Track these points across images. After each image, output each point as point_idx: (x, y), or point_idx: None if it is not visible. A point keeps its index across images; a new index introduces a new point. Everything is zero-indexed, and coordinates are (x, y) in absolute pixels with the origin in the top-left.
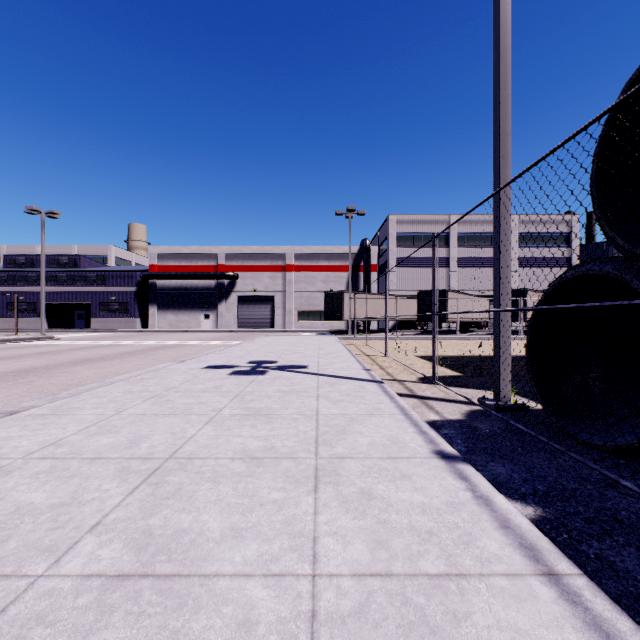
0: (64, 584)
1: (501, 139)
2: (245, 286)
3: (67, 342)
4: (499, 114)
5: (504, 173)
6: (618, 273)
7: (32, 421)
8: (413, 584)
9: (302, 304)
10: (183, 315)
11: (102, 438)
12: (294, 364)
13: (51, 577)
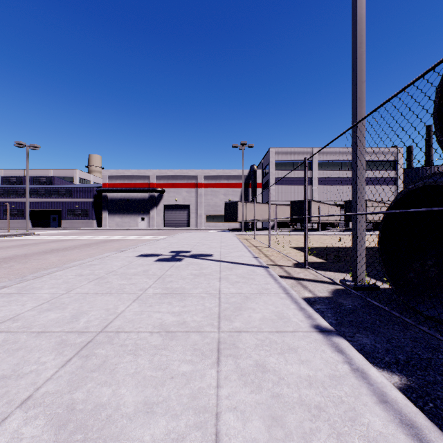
0: None
1: (358, 85)
2: (169, 198)
3: (43, 237)
4: (356, 66)
5: (360, 111)
6: None
7: (0, 299)
8: None
9: (209, 210)
10: (126, 218)
11: (51, 314)
12: (203, 253)
13: None
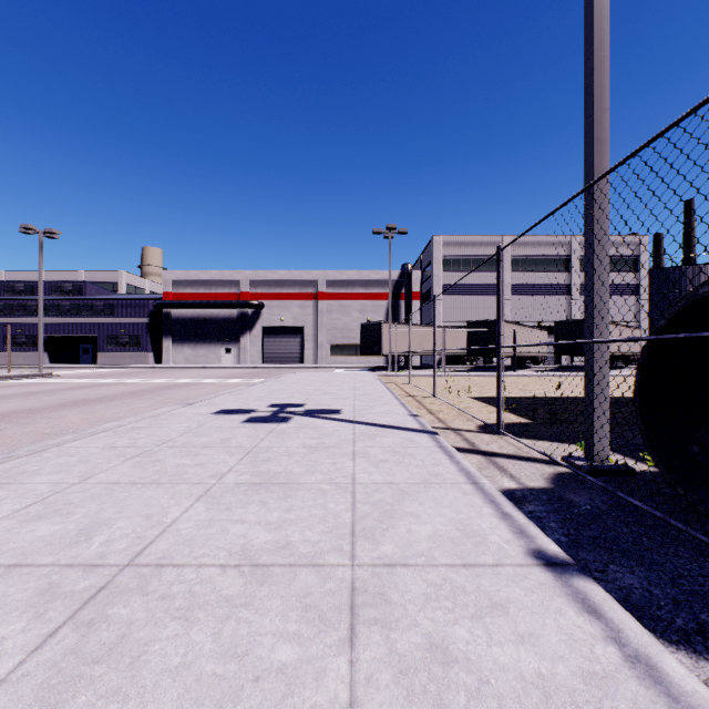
0: None
1: (595, 116)
2: (271, 316)
3: (65, 380)
4: (593, 83)
5: (599, 161)
6: None
7: None
8: None
9: (335, 336)
10: (201, 349)
11: (42, 525)
12: (325, 408)
13: None
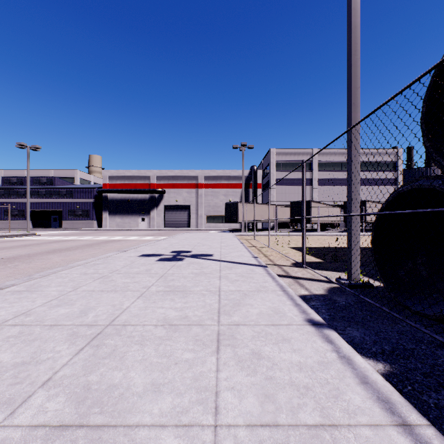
0: (15, 434)
1: (352, 91)
2: (170, 198)
3: (45, 237)
4: (351, 73)
5: (355, 116)
6: (443, 187)
7: (11, 296)
8: (295, 434)
9: (209, 211)
10: (126, 218)
11: (60, 309)
12: (203, 253)
13: (5, 427)
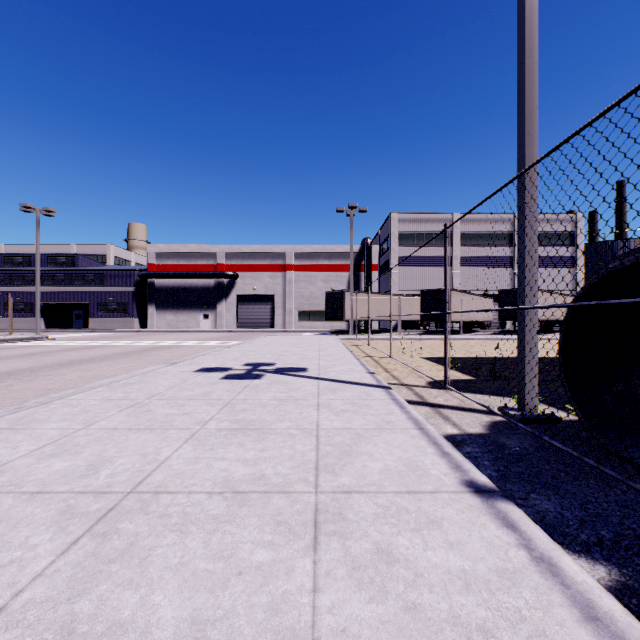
0: None
1: (527, 113)
2: (245, 285)
3: (61, 342)
4: (524, 85)
5: (530, 152)
6: None
7: None
8: None
9: (302, 304)
10: (182, 315)
11: (56, 462)
12: (293, 367)
13: None
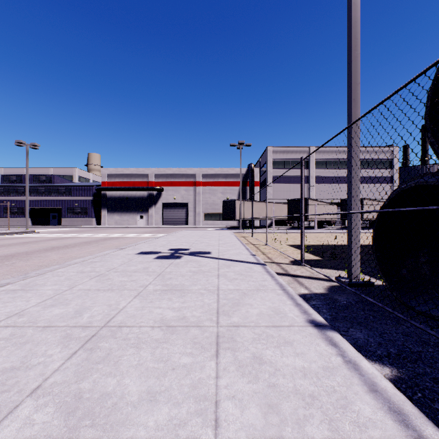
0: None
1: (353, 87)
2: (168, 196)
3: (43, 235)
4: (351, 68)
5: (355, 112)
6: None
7: (5, 295)
8: None
9: (207, 208)
10: (125, 216)
11: (55, 309)
12: (201, 251)
13: None
